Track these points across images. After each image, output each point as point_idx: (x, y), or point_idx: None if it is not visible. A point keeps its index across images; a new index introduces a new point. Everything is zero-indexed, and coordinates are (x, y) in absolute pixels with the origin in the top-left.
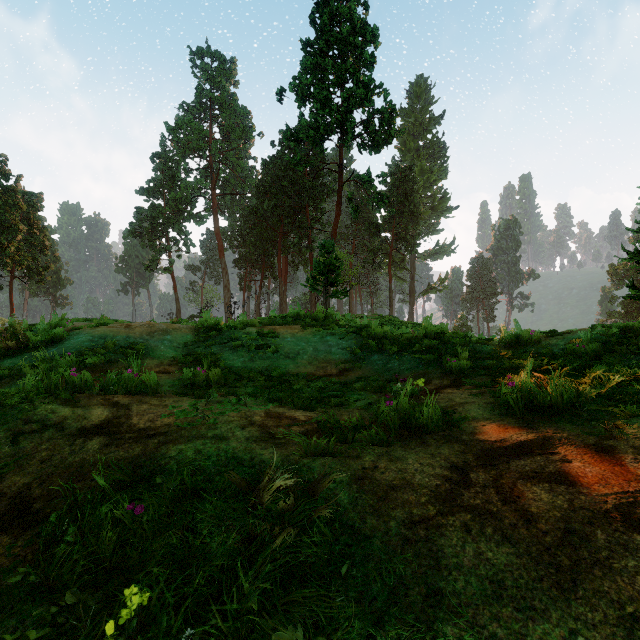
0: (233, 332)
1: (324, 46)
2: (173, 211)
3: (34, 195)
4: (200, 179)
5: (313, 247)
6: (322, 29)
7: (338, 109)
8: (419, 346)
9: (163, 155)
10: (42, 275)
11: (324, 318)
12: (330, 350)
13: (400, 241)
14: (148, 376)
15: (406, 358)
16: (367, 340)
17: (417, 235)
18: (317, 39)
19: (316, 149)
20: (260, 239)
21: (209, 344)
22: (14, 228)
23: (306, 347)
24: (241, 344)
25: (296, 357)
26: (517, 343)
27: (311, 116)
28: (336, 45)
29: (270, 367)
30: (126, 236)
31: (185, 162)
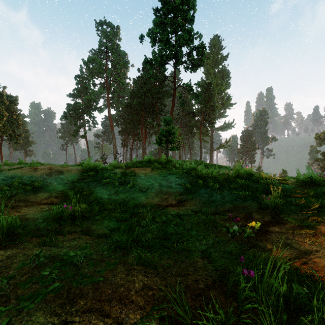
0: (106, 172)
1: (166, 11)
2: (86, 105)
3: (13, 97)
4: (100, 89)
5: (160, 124)
6: (164, 2)
7: (173, 45)
8: (234, 184)
9: (81, 76)
10: (17, 139)
11: (166, 162)
12: (170, 185)
13: (205, 121)
14: (1, 221)
15: (225, 192)
16: (195, 178)
17: (215, 118)
18: (162, 8)
19: (161, 68)
20: (132, 120)
21: (88, 181)
22: (1, 114)
23: (154, 183)
24: (109, 181)
25: (147, 190)
26: (311, 183)
27: (158, 51)
28: (172, 11)
29: (128, 199)
30: (61, 118)
31: (93, 80)
